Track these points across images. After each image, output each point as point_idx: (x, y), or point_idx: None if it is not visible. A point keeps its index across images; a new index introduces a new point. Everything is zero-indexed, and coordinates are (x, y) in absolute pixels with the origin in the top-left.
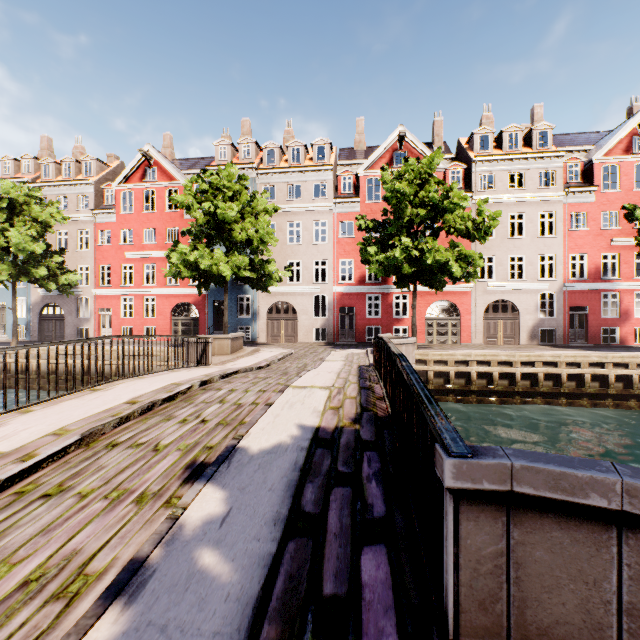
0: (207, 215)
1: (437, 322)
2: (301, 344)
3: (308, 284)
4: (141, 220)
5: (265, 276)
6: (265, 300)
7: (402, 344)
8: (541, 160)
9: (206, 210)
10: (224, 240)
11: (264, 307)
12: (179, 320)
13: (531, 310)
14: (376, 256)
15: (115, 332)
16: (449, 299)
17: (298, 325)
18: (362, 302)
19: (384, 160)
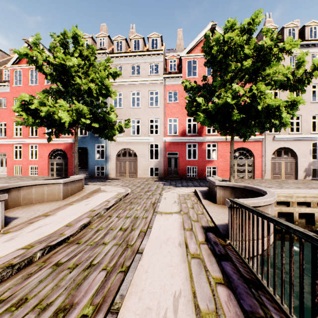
0: (54, 71)
1: (237, 163)
2: (140, 179)
3: (145, 136)
4: (27, 90)
5: (107, 126)
6: (115, 147)
7: (268, 204)
8: (313, 46)
9: (45, 60)
10: (69, 93)
11: (114, 152)
12: (54, 161)
13: (306, 154)
14: (204, 106)
15: (9, 170)
16: (246, 146)
17: (138, 165)
18: (184, 149)
19: (199, 47)
